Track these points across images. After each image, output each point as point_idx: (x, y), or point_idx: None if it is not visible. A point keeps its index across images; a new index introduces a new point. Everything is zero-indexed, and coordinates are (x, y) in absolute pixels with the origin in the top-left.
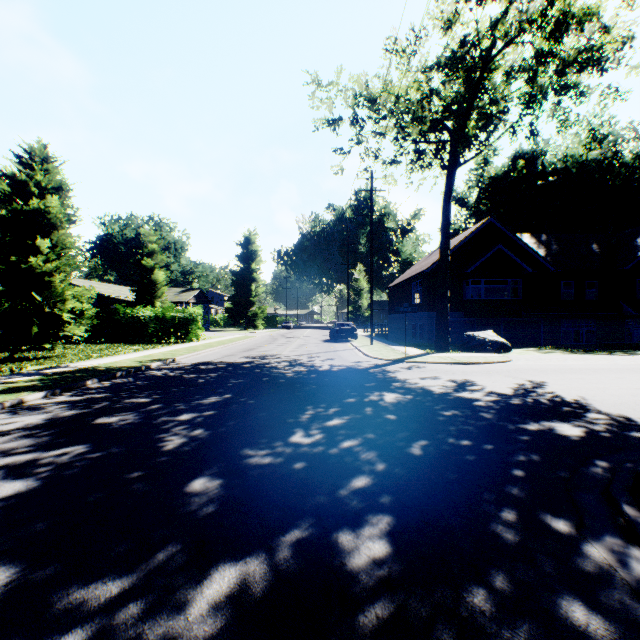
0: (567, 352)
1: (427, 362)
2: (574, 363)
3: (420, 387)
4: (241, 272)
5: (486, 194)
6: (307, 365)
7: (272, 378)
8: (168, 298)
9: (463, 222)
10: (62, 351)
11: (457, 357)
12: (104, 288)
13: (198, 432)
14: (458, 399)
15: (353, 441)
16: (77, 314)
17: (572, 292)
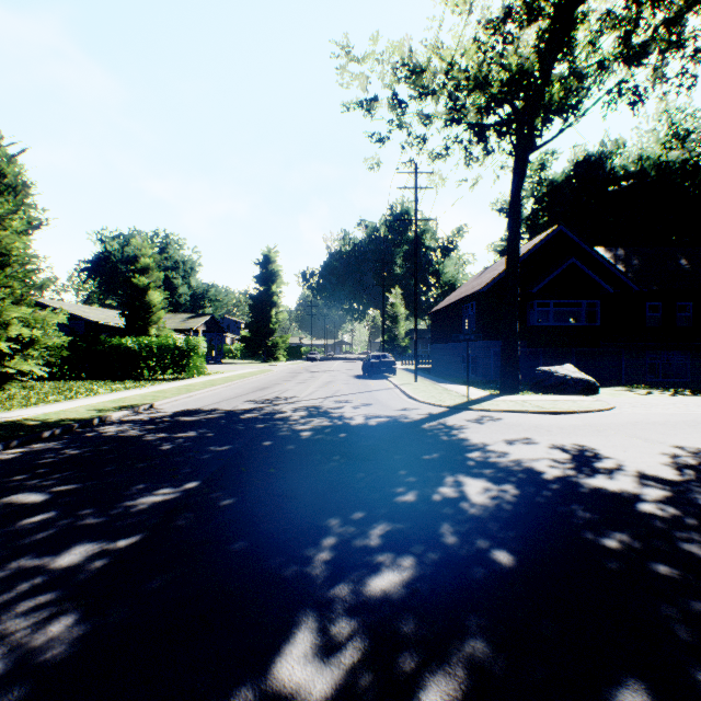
0: (672, 393)
1: (500, 410)
2: None
3: (516, 463)
4: (259, 295)
5: (542, 205)
6: (333, 415)
7: (278, 441)
8: (173, 325)
9: None
10: (14, 392)
11: (537, 402)
12: (95, 313)
13: (55, 630)
14: (601, 496)
15: (445, 688)
16: (24, 343)
17: (660, 317)
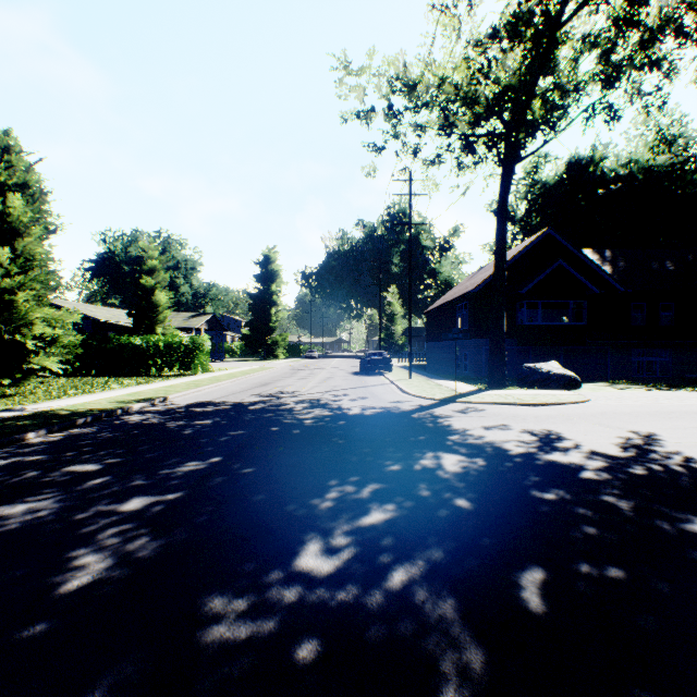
0: (649, 388)
1: (485, 402)
2: (671, 404)
3: (489, 443)
4: (259, 295)
5: (536, 206)
6: (332, 407)
7: (284, 427)
8: (176, 324)
9: (509, 238)
10: (34, 387)
11: (520, 395)
12: (101, 312)
13: (140, 543)
14: (552, 466)
15: (409, 569)
16: (47, 342)
17: (644, 316)
